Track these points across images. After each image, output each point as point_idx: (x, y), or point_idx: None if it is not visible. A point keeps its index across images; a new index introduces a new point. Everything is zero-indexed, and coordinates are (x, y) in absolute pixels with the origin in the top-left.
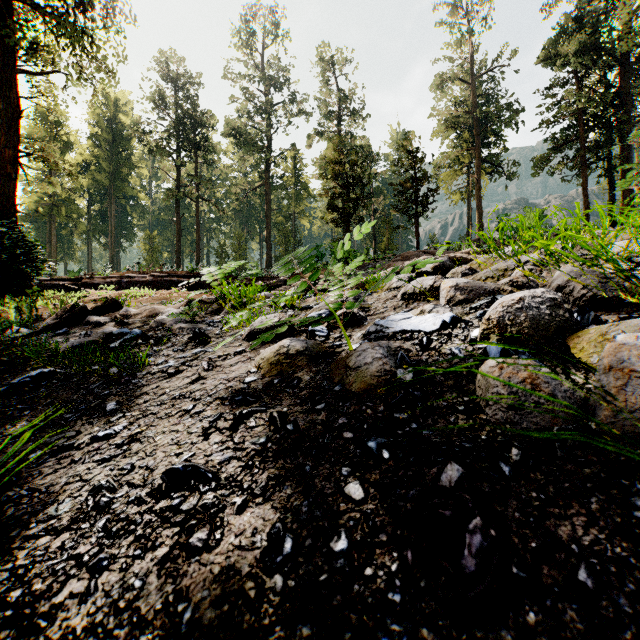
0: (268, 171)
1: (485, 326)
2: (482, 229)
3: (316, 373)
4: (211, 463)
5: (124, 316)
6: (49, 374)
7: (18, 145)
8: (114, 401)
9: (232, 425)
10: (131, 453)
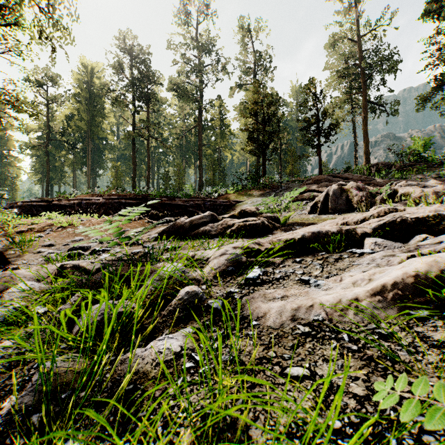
0: (200, 116)
1: None
2: (368, 156)
3: None
4: None
5: None
6: None
7: None
8: None
9: None
10: None
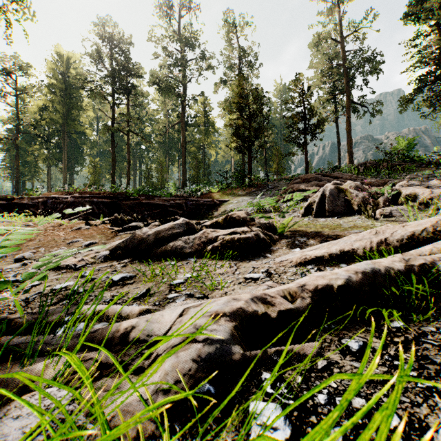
0: (184, 112)
1: None
2: (352, 156)
3: None
4: None
5: None
6: None
7: None
8: None
9: None
10: None
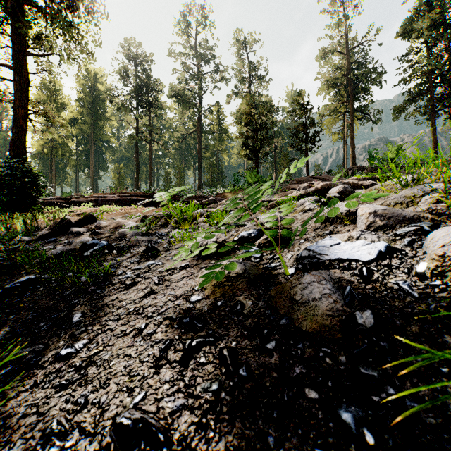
0: (199, 121)
1: (438, 263)
2: (354, 160)
3: (257, 298)
4: (162, 412)
5: (97, 227)
6: (35, 280)
7: (27, 106)
8: (80, 311)
9: (182, 359)
10: (87, 380)
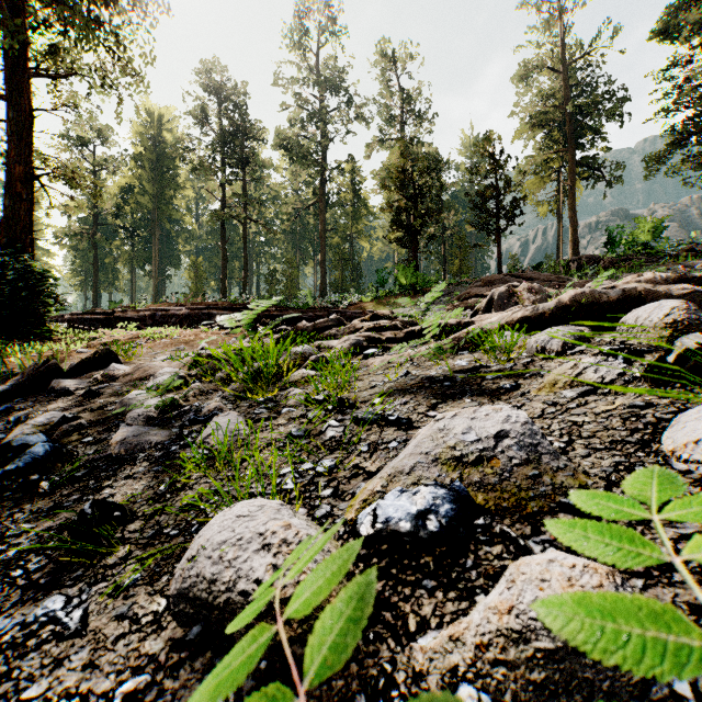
0: (322, 187)
1: None
2: (577, 246)
3: None
4: None
5: (109, 377)
6: None
7: (30, 160)
8: None
9: None
10: None
